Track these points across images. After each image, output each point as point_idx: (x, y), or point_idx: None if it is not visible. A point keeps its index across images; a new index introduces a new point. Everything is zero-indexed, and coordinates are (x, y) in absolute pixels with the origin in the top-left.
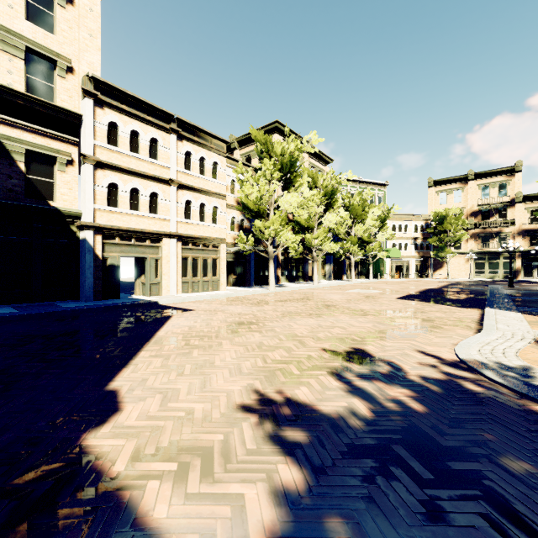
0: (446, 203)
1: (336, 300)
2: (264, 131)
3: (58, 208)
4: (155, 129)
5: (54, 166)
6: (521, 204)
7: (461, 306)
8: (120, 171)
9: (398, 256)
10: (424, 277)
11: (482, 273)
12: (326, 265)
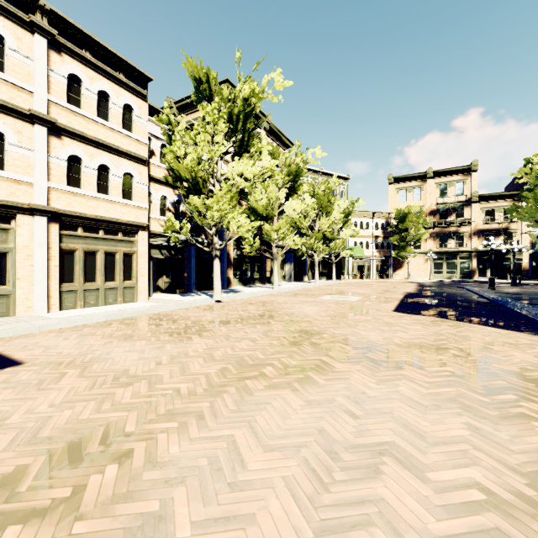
0: (406, 200)
1: (315, 318)
2: None
3: None
4: None
5: None
6: (477, 204)
7: (507, 326)
8: None
9: (362, 255)
10: (385, 278)
11: (440, 273)
12: (286, 264)
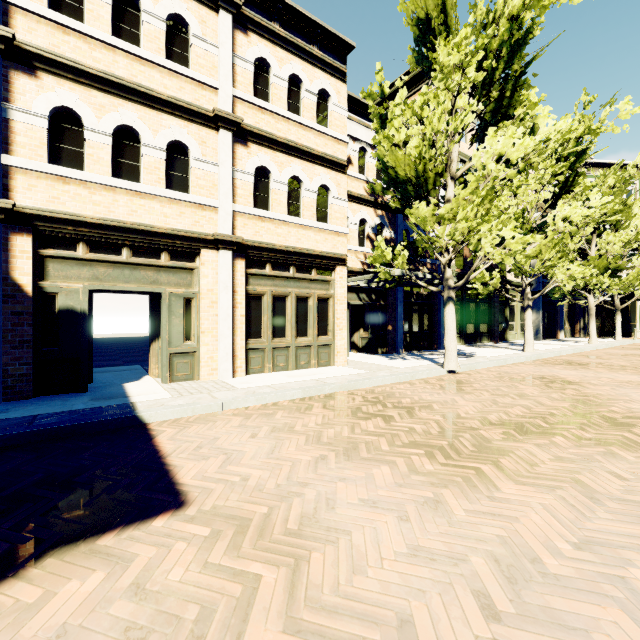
0: None
1: None
2: (418, 73)
3: None
4: None
5: None
6: None
7: None
8: (85, 80)
9: None
10: None
11: None
12: None
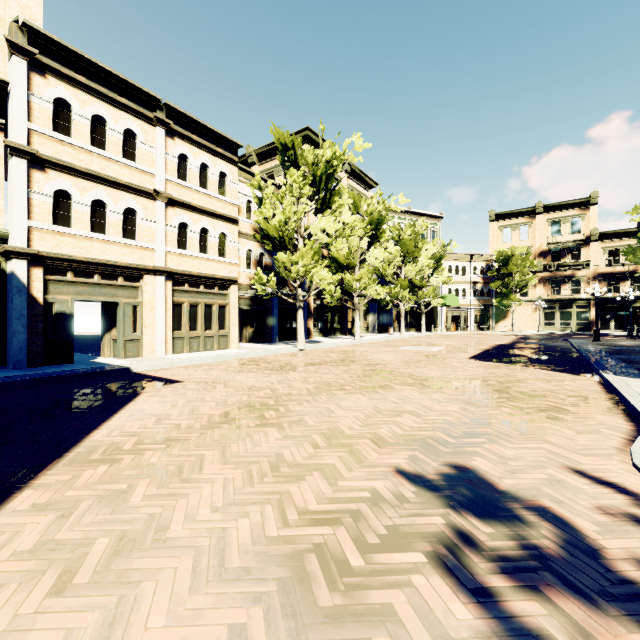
0: (511, 240)
1: (390, 362)
2: None
3: None
4: (132, 118)
5: None
6: (597, 243)
7: (562, 370)
8: (74, 173)
9: (456, 304)
10: (485, 330)
11: (552, 325)
12: (369, 314)
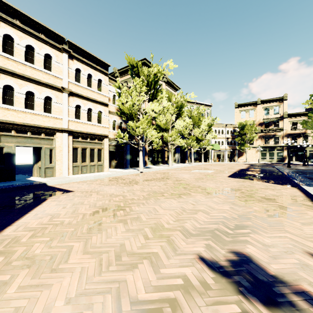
0: (245, 117)
1: (187, 179)
2: None
3: None
4: (49, 47)
5: None
6: (287, 119)
7: (277, 183)
8: (15, 76)
9: (219, 149)
10: (233, 161)
11: (265, 159)
12: (176, 154)
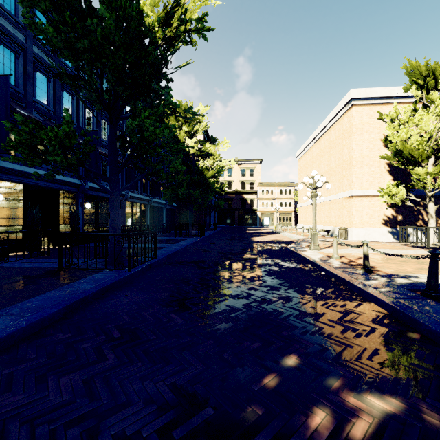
0: None
1: None
2: None
3: (253, 209)
4: (272, 187)
5: (253, 201)
6: None
7: None
8: (264, 199)
9: None
10: None
11: None
12: None
